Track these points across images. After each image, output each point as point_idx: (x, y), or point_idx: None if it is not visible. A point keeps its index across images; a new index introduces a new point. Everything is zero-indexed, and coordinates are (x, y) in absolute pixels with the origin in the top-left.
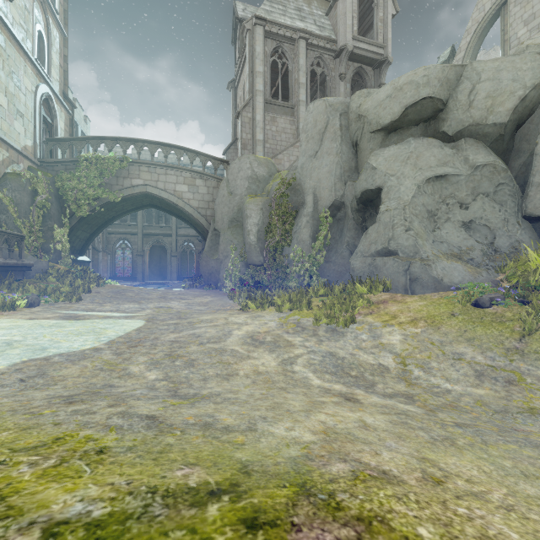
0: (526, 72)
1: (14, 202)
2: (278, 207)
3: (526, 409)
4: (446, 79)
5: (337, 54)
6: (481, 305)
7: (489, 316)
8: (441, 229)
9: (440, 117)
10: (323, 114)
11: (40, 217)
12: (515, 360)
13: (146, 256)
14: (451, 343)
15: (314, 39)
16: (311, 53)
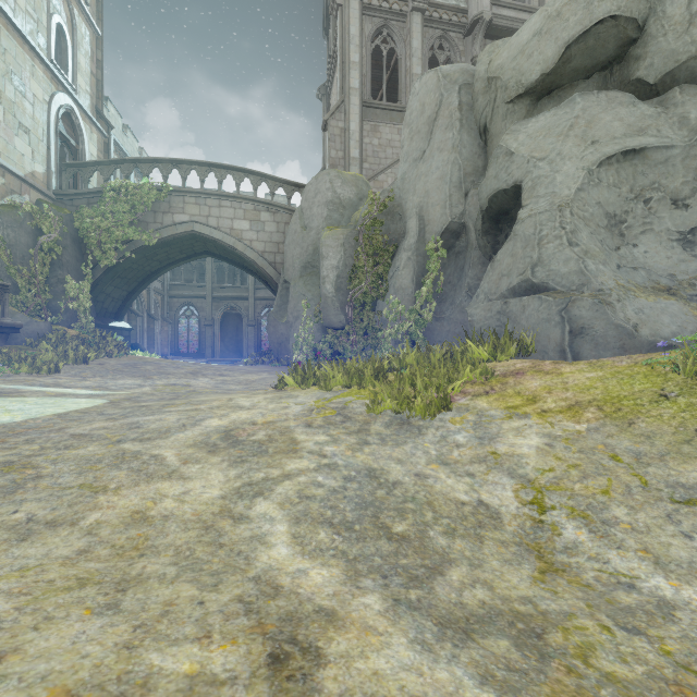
0: None
1: (7, 242)
2: (367, 242)
3: None
4: None
5: (469, 29)
6: None
7: None
8: (634, 245)
9: (632, 55)
10: (434, 91)
11: (46, 264)
12: None
13: (216, 325)
14: (664, 459)
15: (434, 10)
16: (430, 32)
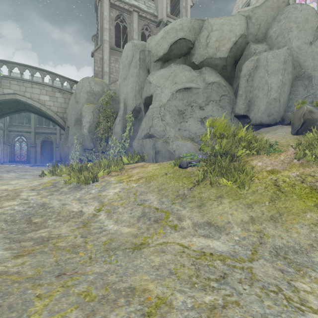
0: (236, 27)
1: None
2: (104, 111)
3: (136, 245)
4: (193, 27)
5: (158, 24)
6: (181, 166)
7: (185, 174)
8: (186, 122)
9: (192, 53)
10: (131, 51)
11: None
12: (176, 203)
13: (38, 147)
14: (147, 193)
15: (143, 13)
16: (142, 22)
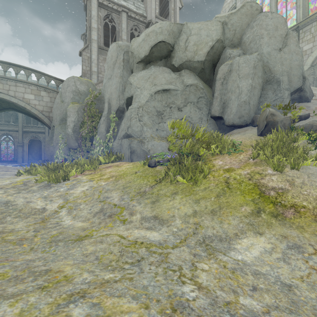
0: (213, 32)
1: None
2: (89, 111)
3: (80, 237)
4: (172, 31)
5: (147, 25)
6: (150, 165)
7: (153, 172)
8: (165, 122)
9: (172, 55)
10: (115, 51)
11: None
12: (134, 200)
13: (25, 146)
14: (112, 191)
15: (132, 13)
16: (131, 22)
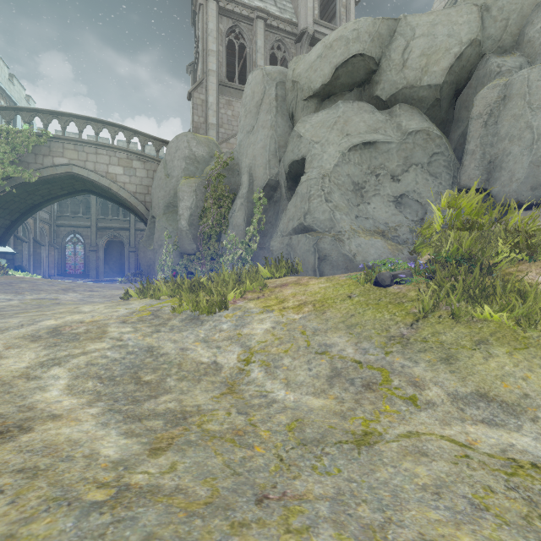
0: (462, 27)
1: None
2: (213, 190)
3: (357, 435)
4: (378, 34)
5: (299, 38)
6: (380, 282)
7: (389, 297)
8: (368, 203)
9: (374, 80)
10: (260, 84)
11: None
12: (393, 353)
13: (101, 251)
14: (327, 332)
15: (273, 20)
16: (271, 35)
